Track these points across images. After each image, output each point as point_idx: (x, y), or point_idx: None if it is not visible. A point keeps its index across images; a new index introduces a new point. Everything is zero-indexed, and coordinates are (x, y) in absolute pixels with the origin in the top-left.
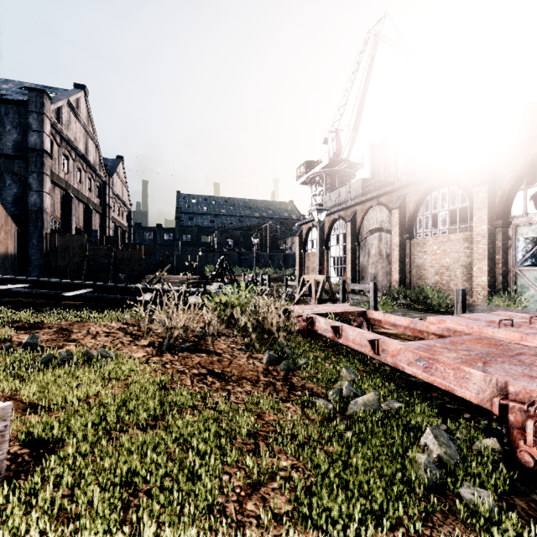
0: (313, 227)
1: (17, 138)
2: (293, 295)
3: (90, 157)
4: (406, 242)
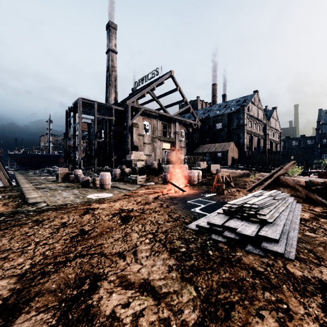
0: None
1: (237, 122)
2: None
3: (259, 117)
4: None
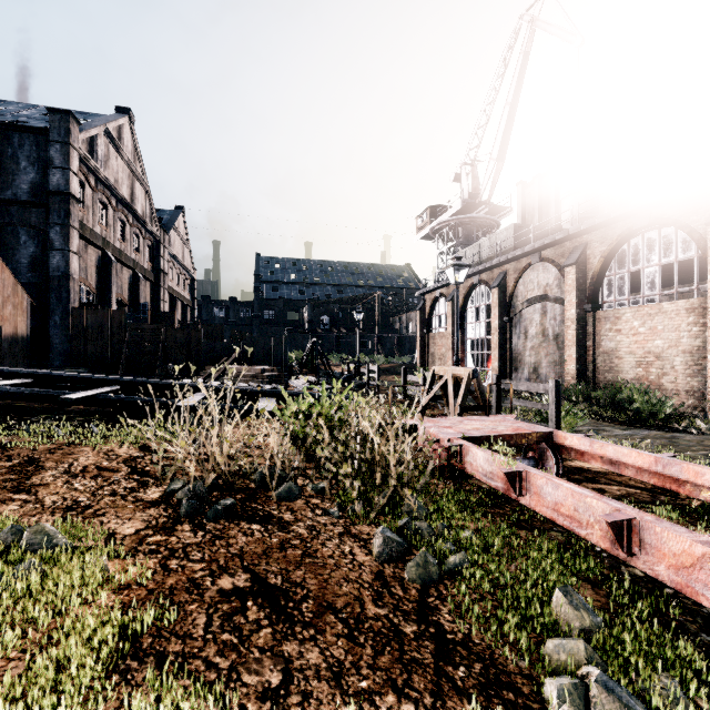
0: (440, 297)
1: (34, 179)
2: (414, 395)
3: (137, 206)
4: (587, 317)
